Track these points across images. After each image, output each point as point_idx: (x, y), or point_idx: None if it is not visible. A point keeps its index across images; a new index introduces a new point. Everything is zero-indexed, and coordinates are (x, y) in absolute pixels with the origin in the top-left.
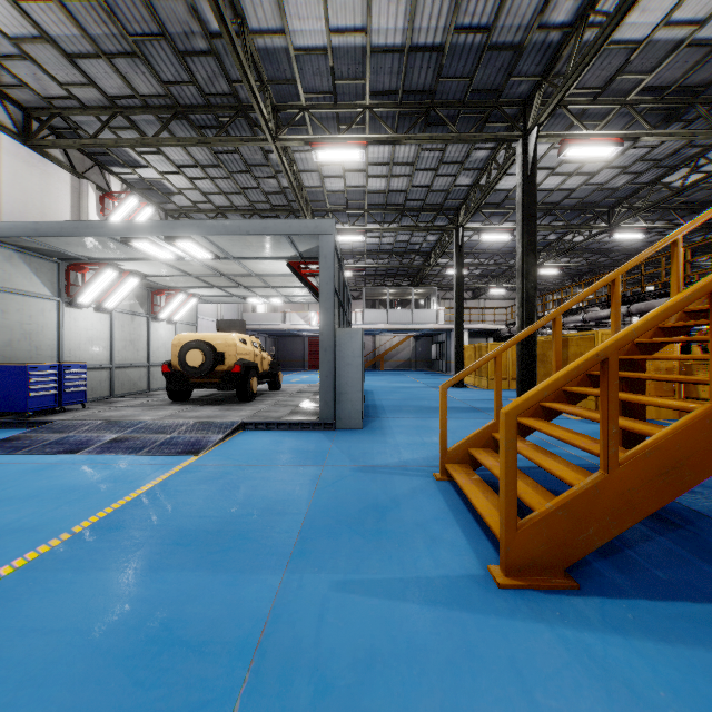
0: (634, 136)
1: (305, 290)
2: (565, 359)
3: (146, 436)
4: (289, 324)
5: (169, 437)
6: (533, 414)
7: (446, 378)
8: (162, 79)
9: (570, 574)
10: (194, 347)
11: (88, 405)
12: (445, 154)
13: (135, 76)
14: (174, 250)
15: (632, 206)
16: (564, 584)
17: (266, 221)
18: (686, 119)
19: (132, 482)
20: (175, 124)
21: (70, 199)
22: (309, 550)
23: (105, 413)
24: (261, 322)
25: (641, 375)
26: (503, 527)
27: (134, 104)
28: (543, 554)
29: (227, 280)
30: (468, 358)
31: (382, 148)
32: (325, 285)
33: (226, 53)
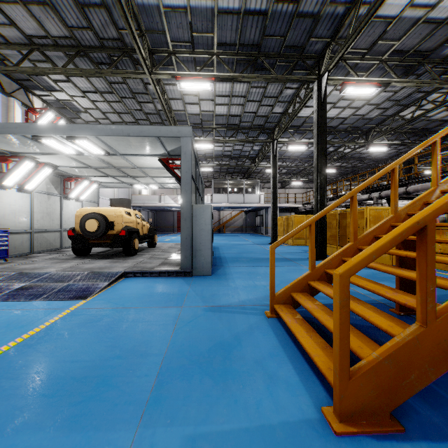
0: (387, 82)
1: (173, 179)
2: (345, 226)
3: (47, 284)
4: (163, 203)
5: (66, 285)
6: (337, 266)
7: (265, 238)
8: (68, 24)
9: (391, 413)
10: (91, 217)
11: (11, 260)
12: (266, 90)
13: (46, 21)
14: (75, 147)
15: (381, 130)
16: (392, 428)
17: (142, 127)
18: (417, 74)
19: (23, 326)
20: (79, 60)
21: (1, 111)
22: (164, 396)
23: (21, 266)
24: (145, 201)
25: None
26: (337, 377)
27: (47, 42)
28: (372, 400)
29: (118, 171)
30: (280, 225)
31: (225, 85)
32: (185, 173)
33: (114, 7)
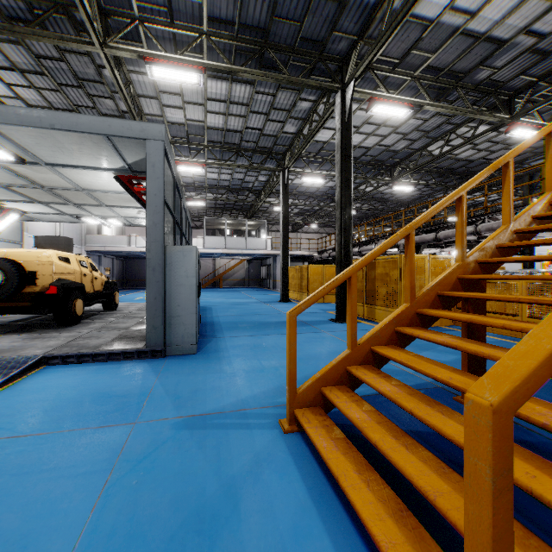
0: (420, 104)
1: (144, 212)
2: (373, 279)
3: None
4: (135, 246)
5: None
6: (388, 341)
7: (274, 294)
8: None
9: None
10: None
11: None
12: (276, 100)
13: None
14: None
15: (407, 166)
16: None
17: (77, 116)
18: (449, 100)
19: None
20: None
21: None
22: None
23: None
24: (106, 244)
25: (520, 298)
26: None
27: None
28: None
29: (50, 194)
30: (292, 278)
31: (219, 84)
32: (153, 196)
33: None
